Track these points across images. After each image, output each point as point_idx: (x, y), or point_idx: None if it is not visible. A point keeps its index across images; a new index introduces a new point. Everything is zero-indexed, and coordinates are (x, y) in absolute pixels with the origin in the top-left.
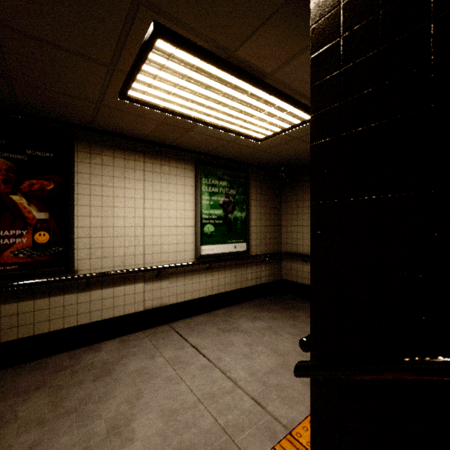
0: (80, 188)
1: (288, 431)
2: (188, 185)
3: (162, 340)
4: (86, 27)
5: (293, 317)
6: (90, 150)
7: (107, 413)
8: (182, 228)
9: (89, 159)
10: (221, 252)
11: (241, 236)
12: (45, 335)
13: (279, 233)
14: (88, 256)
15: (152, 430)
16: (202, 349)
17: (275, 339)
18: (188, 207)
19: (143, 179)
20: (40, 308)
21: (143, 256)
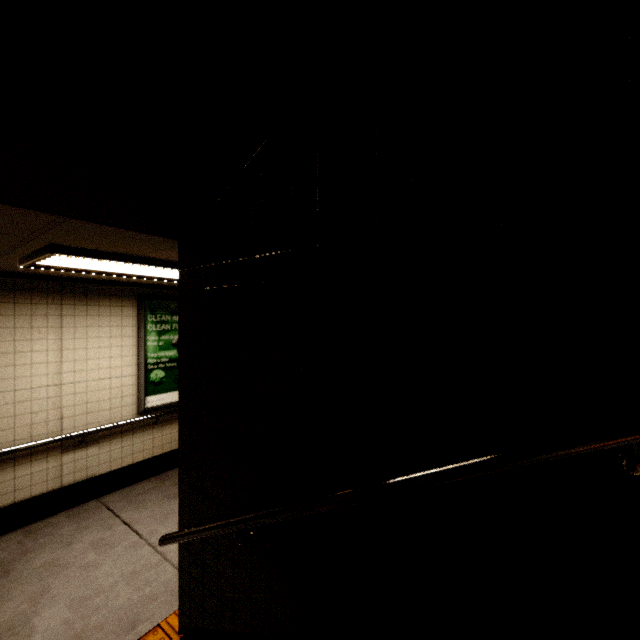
0: None
1: None
2: (128, 326)
3: (86, 522)
4: None
5: None
6: None
7: (1, 618)
8: (119, 379)
9: None
10: (175, 401)
11: None
12: None
13: None
14: None
15: (57, 621)
16: (136, 525)
17: None
18: (128, 353)
19: (60, 326)
20: None
21: (60, 422)
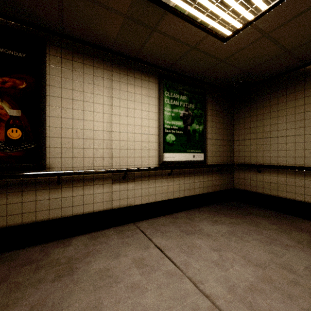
0: (52, 90)
1: None
2: (152, 97)
3: (128, 238)
4: None
5: (254, 223)
6: (61, 55)
7: None
8: (146, 136)
9: (60, 63)
10: (182, 160)
11: (199, 147)
12: (18, 227)
13: (231, 147)
14: (60, 155)
15: None
16: (167, 251)
17: (244, 246)
18: (152, 117)
19: (110, 87)
20: (13, 201)
21: (110, 159)
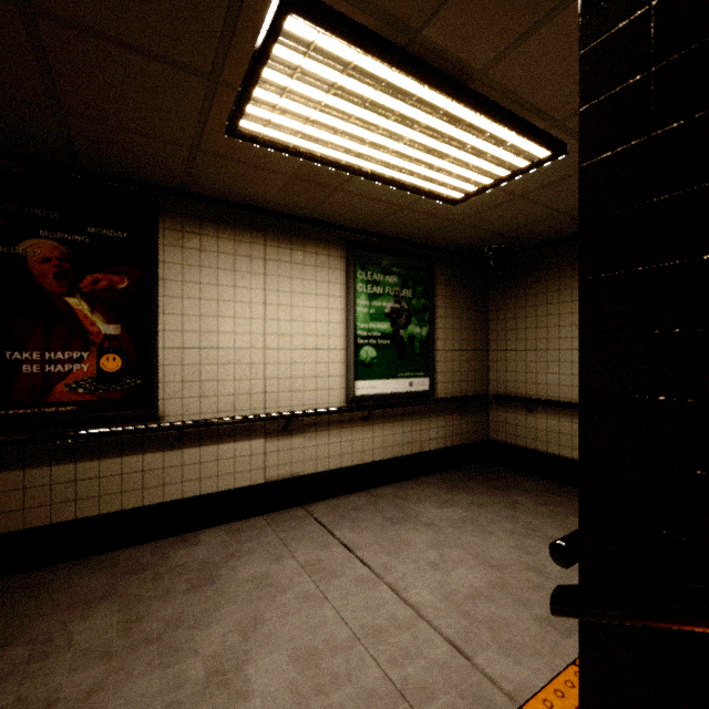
0: (167, 287)
1: (516, 705)
2: (335, 283)
3: (294, 532)
4: (171, 5)
5: (511, 503)
6: (182, 226)
7: (206, 647)
8: (325, 352)
9: (181, 241)
10: (388, 392)
11: (420, 366)
12: (115, 515)
13: (484, 363)
14: (180, 394)
15: (279, 682)
16: (359, 550)
17: (483, 540)
18: (335, 318)
19: (263, 273)
20: (108, 473)
21: (263, 397)
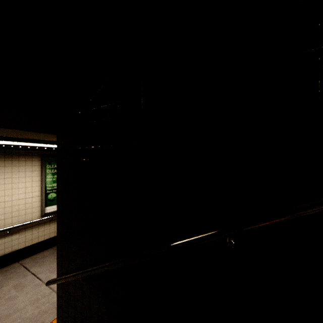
0: None
1: None
2: (35, 171)
3: (11, 274)
4: None
5: None
6: None
7: None
8: (30, 199)
9: None
10: None
11: None
12: None
13: None
14: None
15: None
16: (39, 274)
17: None
18: (35, 185)
19: None
20: None
21: None
